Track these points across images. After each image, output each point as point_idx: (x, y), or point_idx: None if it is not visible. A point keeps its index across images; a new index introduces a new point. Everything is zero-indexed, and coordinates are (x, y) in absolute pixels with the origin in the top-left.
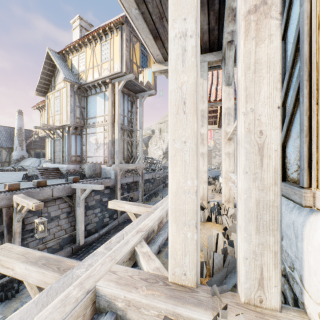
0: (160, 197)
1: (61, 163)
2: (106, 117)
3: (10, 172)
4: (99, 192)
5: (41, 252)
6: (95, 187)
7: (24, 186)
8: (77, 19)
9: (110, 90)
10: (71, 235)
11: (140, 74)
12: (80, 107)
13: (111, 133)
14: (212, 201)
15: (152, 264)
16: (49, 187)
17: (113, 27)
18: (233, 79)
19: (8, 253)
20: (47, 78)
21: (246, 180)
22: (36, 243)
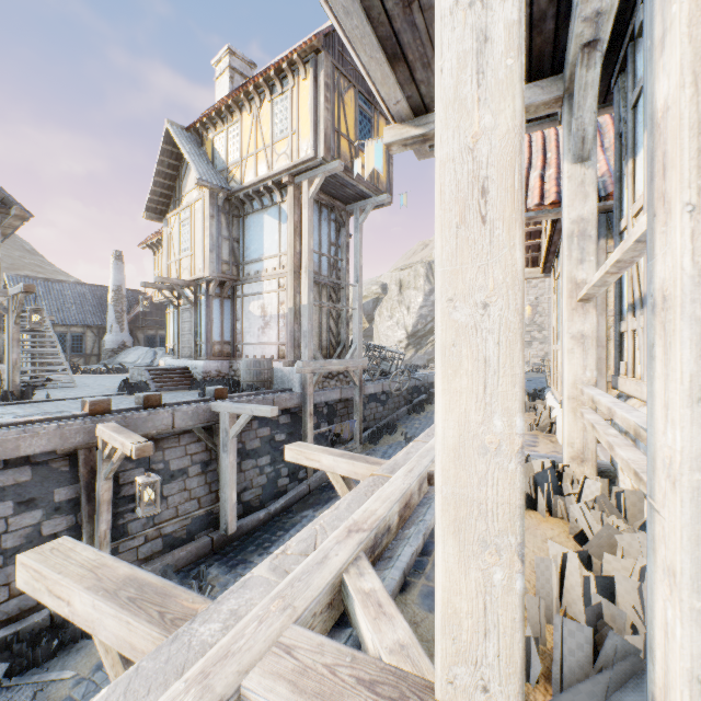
0: (400, 436)
1: (192, 358)
2: (282, 259)
3: (100, 376)
4: (268, 420)
5: (130, 565)
6: (258, 410)
7: (121, 406)
8: (224, 56)
9: (292, 199)
10: (211, 511)
11: (355, 160)
12: (231, 239)
13: (293, 293)
14: (536, 455)
15: (388, 631)
16: (167, 409)
17: (298, 60)
18: (595, 143)
19: (64, 562)
20: (167, 183)
21: (700, 426)
22: (141, 525)
